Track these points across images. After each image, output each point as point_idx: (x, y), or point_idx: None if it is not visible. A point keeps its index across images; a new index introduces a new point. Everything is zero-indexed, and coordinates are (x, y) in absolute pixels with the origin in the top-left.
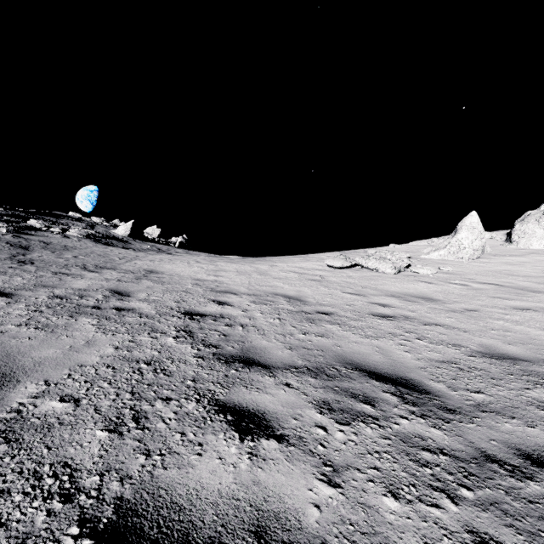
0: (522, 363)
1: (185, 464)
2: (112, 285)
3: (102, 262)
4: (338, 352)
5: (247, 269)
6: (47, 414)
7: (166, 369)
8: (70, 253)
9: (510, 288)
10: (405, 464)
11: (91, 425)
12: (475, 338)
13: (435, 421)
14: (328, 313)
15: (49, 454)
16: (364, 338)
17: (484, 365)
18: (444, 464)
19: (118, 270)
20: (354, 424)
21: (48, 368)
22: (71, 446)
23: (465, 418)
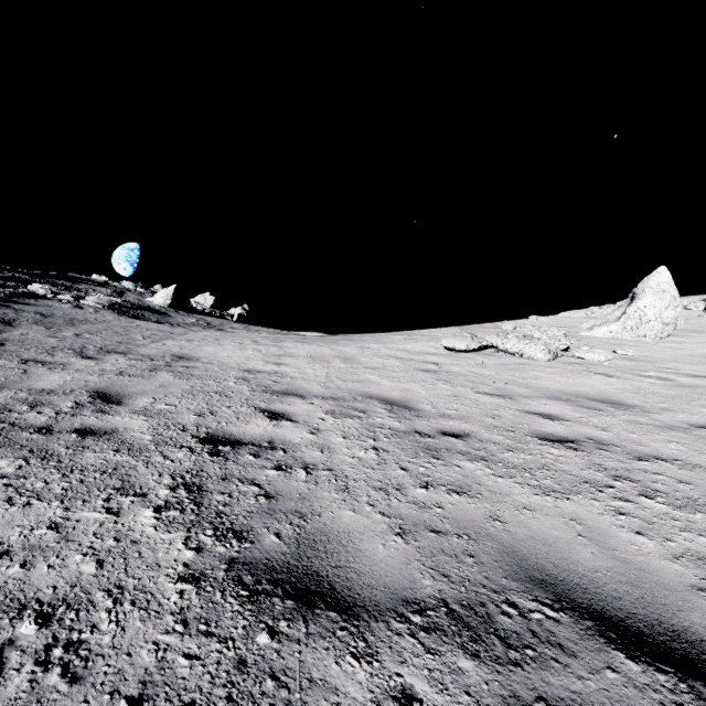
0: None
1: None
2: (104, 381)
3: (114, 342)
4: (503, 539)
5: (326, 354)
6: None
7: (81, 641)
8: (74, 330)
9: None
10: None
11: None
12: None
13: None
14: (460, 434)
15: None
16: (541, 496)
17: None
18: None
19: (131, 356)
20: None
21: None
22: None
23: None
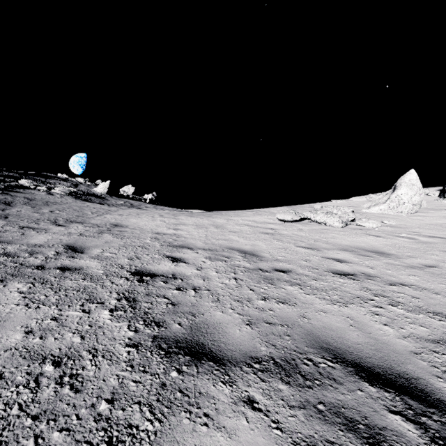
0: None
1: None
2: (71, 239)
3: (74, 216)
4: (307, 327)
5: (205, 223)
6: None
7: (78, 374)
8: (49, 208)
9: None
10: None
11: None
12: None
13: None
14: (286, 270)
15: None
16: (331, 305)
17: None
18: None
19: (85, 224)
20: None
21: None
22: None
23: None
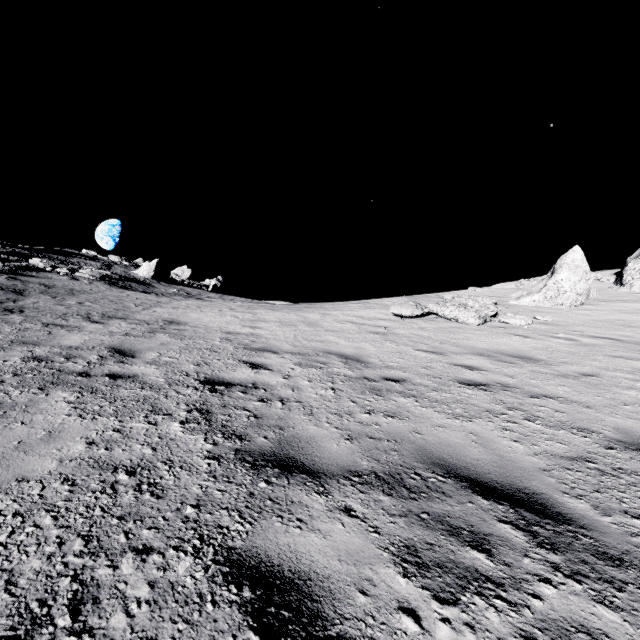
0: None
1: None
2: (116, 340)
3: (112, 309)
4: (419, 443)
5: (293, 319)
6: None
7: (157, 483)
8: (75, 299)
9: (631, 344)
10: None
11: None
12: (606, 418)
13: (599, 586)
14: (399, 379)
15: None
16: (452, 419)
17: (634, 465)
18: None
19: (130, 320)
20: (464, 601)
21: None
22: None
23: None
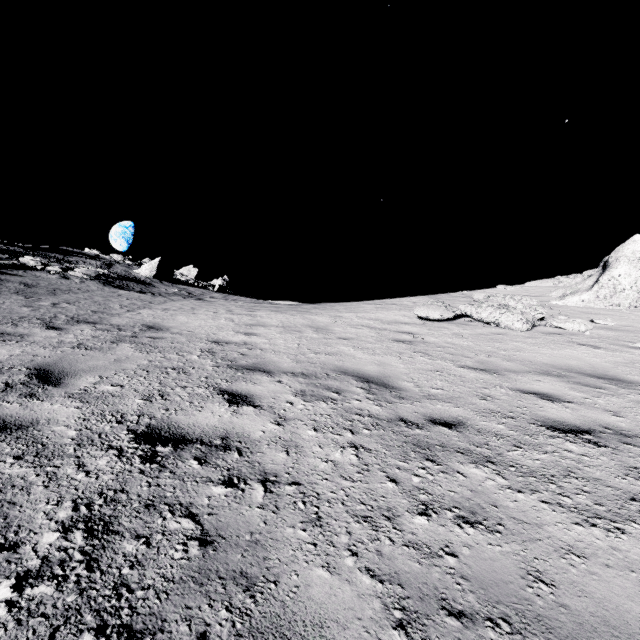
0: None
1: None
2: (54, 356)
3: (89, 312)
4: (564, 629)
5: (298, 323)
6: None
7: None
8: (53, 299)
9: None
10: None
11: None
12: None
13: None
14: (453, 422)
15: None
16: (585, 527)
17: None
18: None
19: (100, 325)
20: None
21: None
22: None
23: None
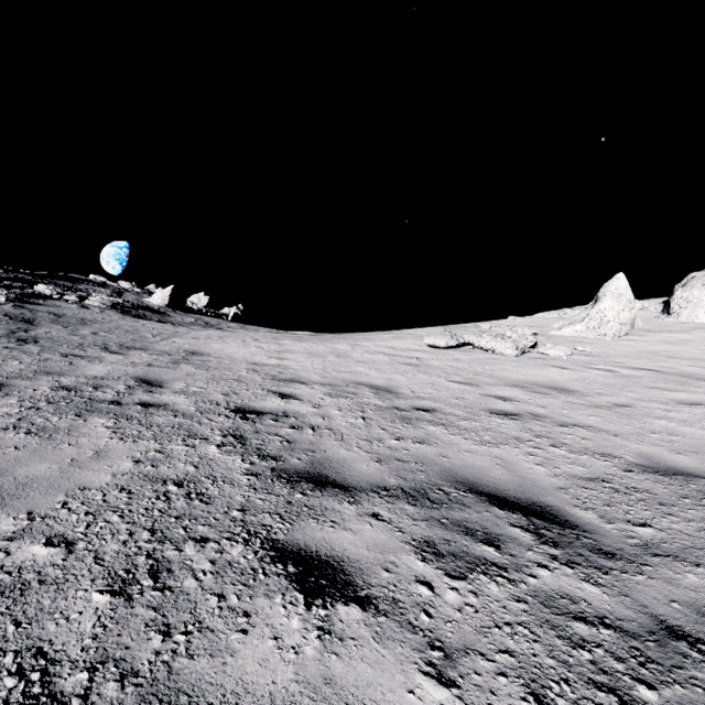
0: (699, 481)
1: (222, 649)
2: (140, 371)
3: (130, 340)
4: (445, 465)
5: (321, 350)
6: (23, 566)
7: (204, 493)
8: (89, 329)
9: (671, 375)
10: (551, 644)
11: (86, 584)
12: (631, 445)
13: (588, 571)
14: (429, 409)
15: (17, 634)
16: (479, 445)
17: (648, 485)
18: (608, 643)
19: (150, 351)
20: (471, 578)
21: (35, 493)
22: (52, 620)
23: (630, 566)
